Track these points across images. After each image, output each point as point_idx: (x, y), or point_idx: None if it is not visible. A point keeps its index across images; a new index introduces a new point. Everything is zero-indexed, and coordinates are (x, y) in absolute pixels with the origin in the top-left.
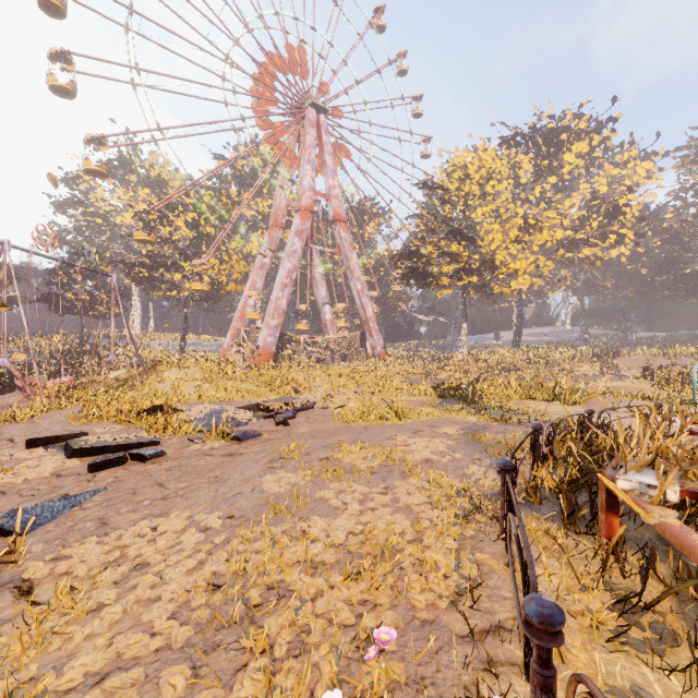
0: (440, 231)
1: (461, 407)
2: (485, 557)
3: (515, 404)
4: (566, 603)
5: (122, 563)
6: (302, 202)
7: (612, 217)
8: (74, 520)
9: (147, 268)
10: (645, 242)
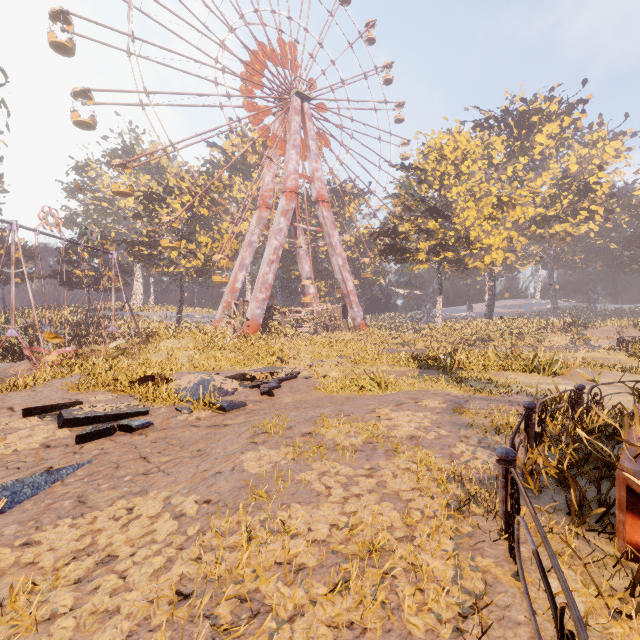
0: (416, 210)
1: (441, 378)
2: (488, 563)
3: (493, 375)
4: (594, 633)
5: (92, 552)
6: (288, 184)
7: (583, 194)
8: (53, 498)
9: (147, 247)
10: (613, 218)
